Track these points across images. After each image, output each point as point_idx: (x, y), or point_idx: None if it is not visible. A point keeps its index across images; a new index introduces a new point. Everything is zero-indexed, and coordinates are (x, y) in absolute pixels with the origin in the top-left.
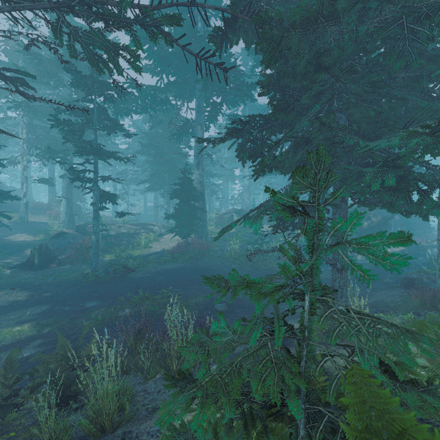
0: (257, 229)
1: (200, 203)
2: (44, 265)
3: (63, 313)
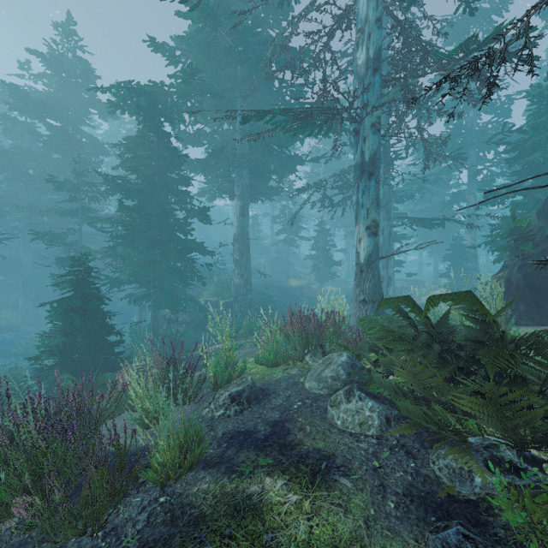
0: None
1: (472, 263)
2: None
3: None
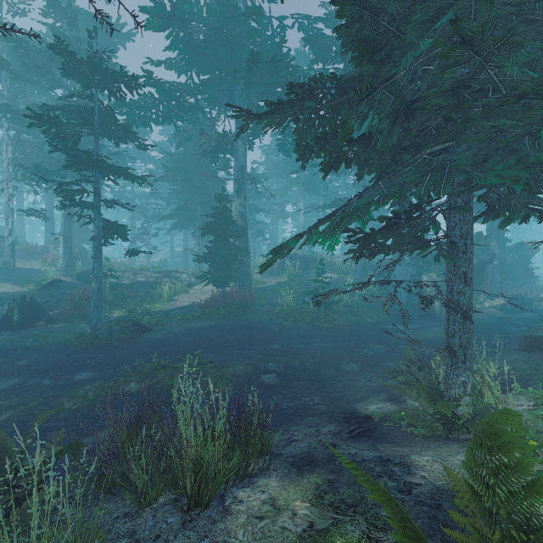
0: (333, 246)
1: (241, 241)
2: (27, 323)
3: (39, 389)
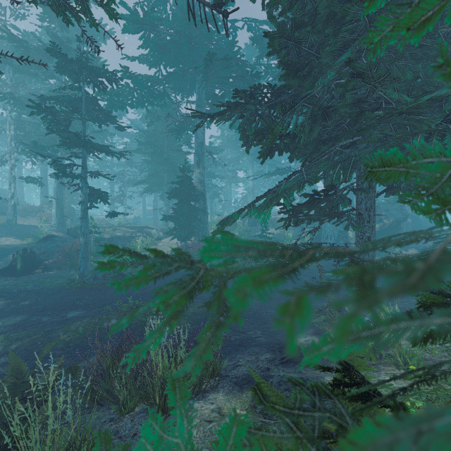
0: (266, 219)
1: (201, 203)
2: (28, 271)
3: (39, 324)
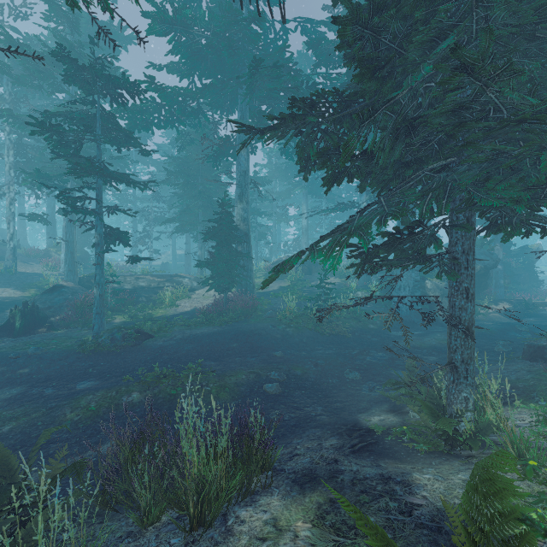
0: (335, 265)
1: (244, 246)
2: (29, 330)
3: (41, 399)
